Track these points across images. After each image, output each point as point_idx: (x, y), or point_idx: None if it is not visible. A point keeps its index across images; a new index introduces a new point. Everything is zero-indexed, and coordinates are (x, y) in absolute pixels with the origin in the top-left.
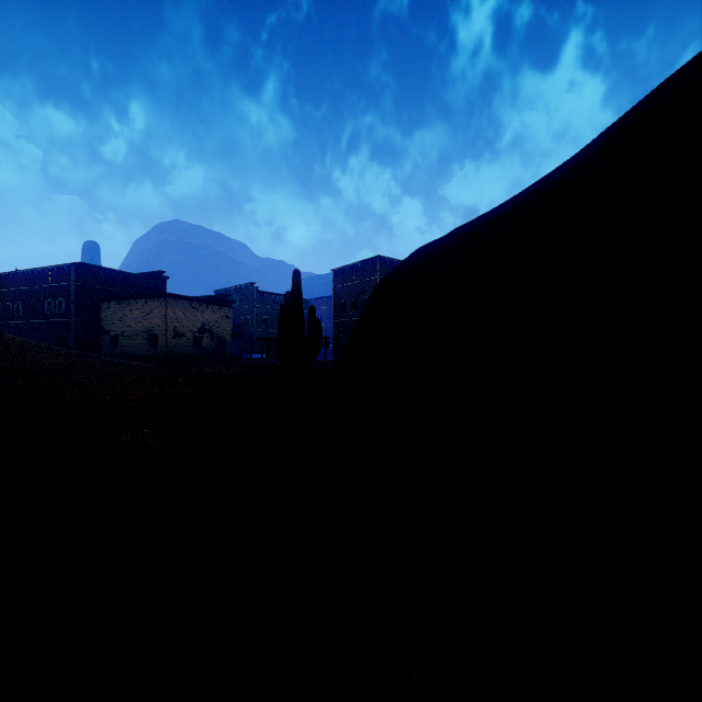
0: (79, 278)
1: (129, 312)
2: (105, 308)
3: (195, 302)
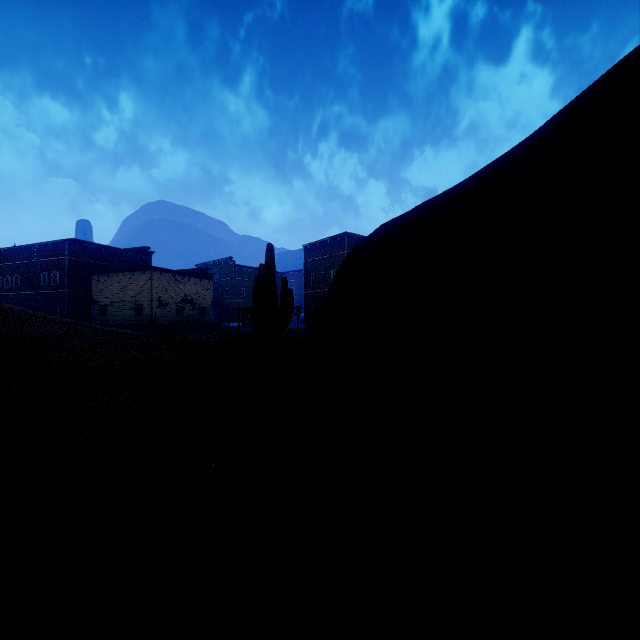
0: (72, 252)
1: (118, 284)
2: (96, 281)
3: (178, 274)
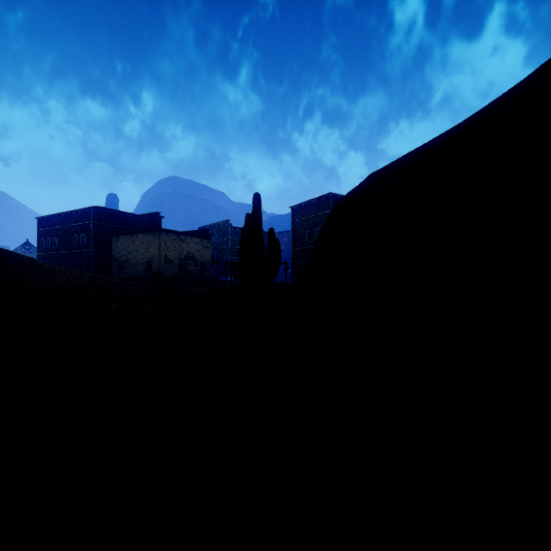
0: (96, 218)
1: (132, 243)
2: (115, 241)
3: (182, 235)
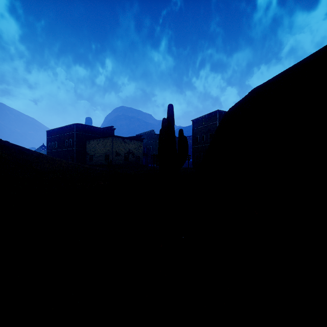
0: (77, 130)
1: (97, 144)
2: (88, 143)
3: (125, 139)
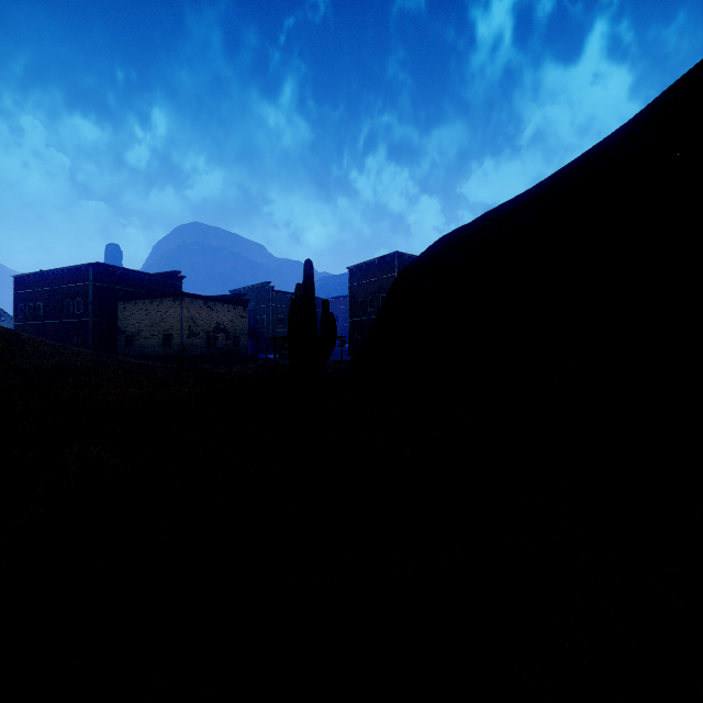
0: (96, 278)
1: (145, 311)
2: (122, 308)
3: (210, 301)
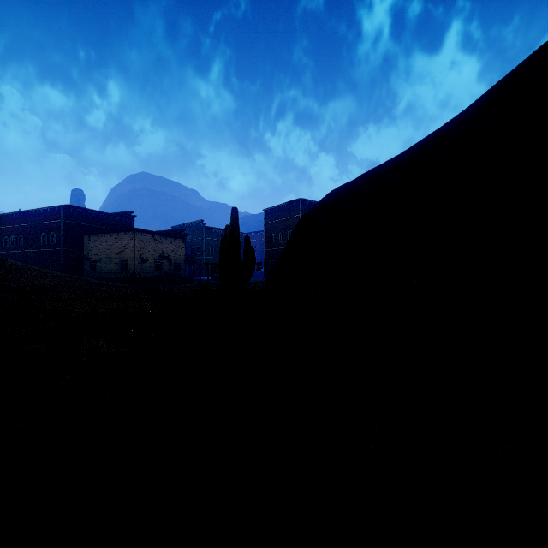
0: (67, 216)
1: (105, 243)
2: (87, 240)
3: (157, 235)
